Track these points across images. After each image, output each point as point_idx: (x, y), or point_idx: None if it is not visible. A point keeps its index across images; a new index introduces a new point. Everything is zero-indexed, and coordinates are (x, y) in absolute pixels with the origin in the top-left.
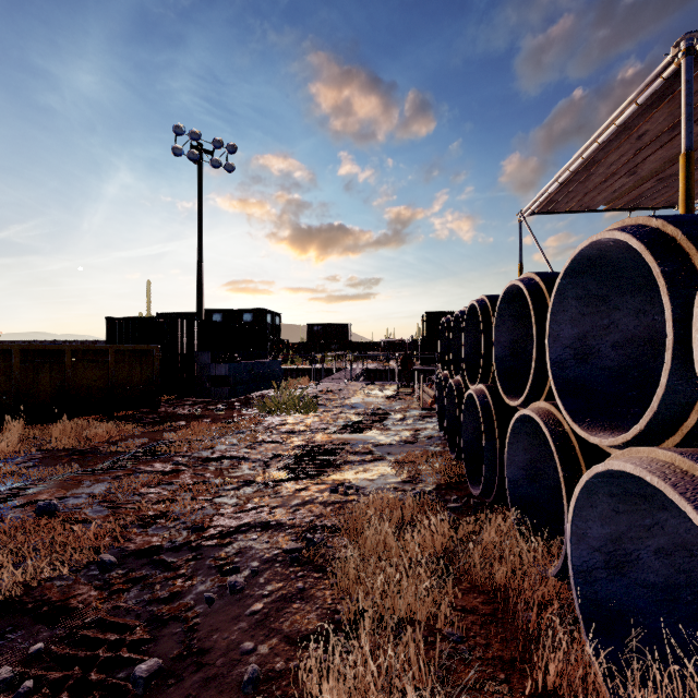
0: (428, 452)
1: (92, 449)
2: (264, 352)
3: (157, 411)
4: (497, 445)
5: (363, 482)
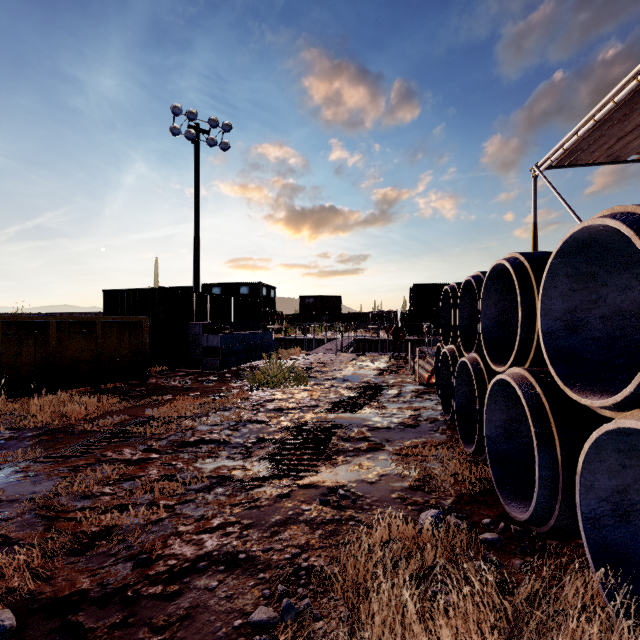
0: (435, 442)
1: (65, 428)
2: (257, 323)
3: (146, 383)
4: (559, 459)
5: (361, 487)
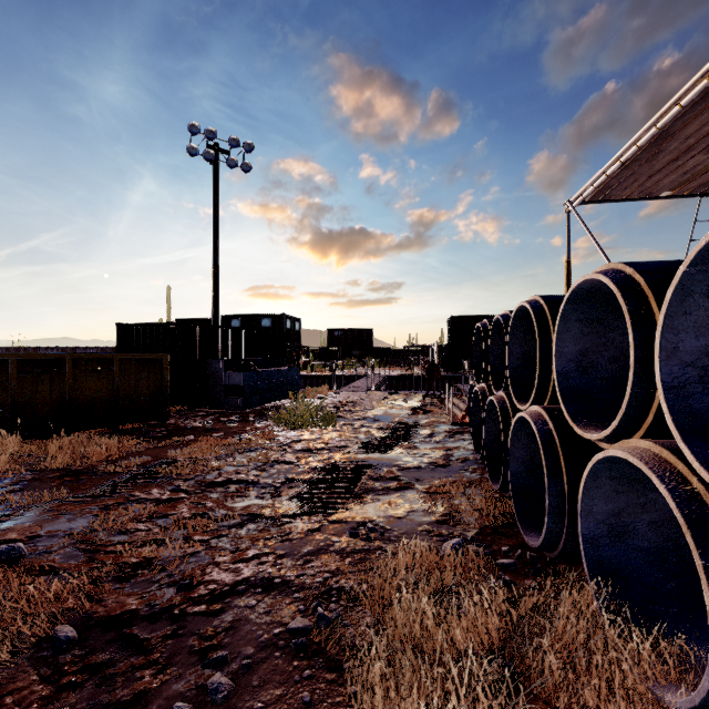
0: (464, 480)
1: (88, 469)
2: (281, 360)
3: (166, 424)
4: (565, 488)
5: (389, 521)
